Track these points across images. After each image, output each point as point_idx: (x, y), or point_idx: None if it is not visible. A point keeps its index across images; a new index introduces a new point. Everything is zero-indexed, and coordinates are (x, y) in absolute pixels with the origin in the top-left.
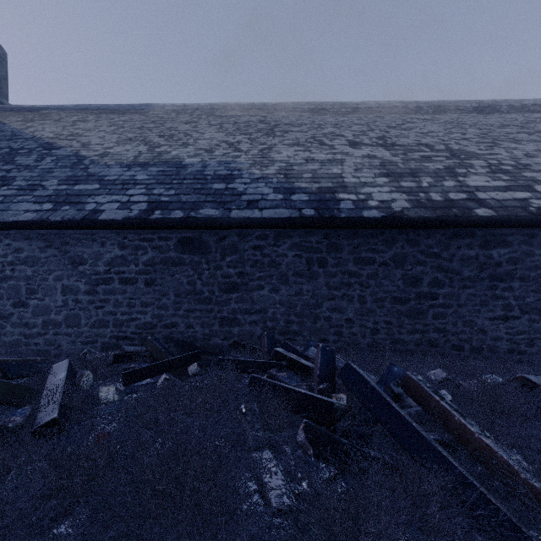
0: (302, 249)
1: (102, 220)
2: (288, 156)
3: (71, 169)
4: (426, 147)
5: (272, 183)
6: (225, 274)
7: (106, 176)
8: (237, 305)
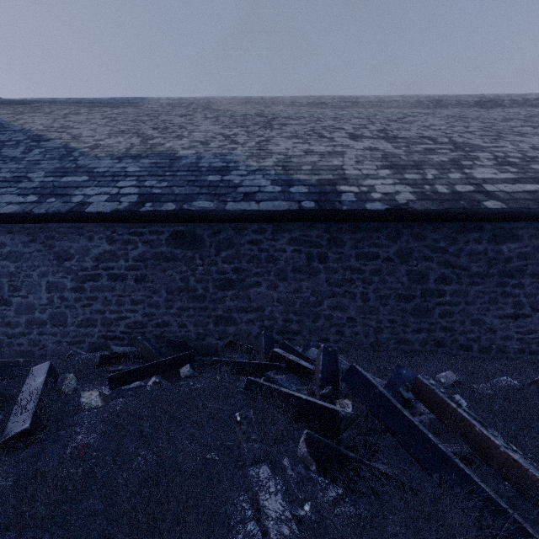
0: (301, 244)
1: (89, 212)
2: (286, 148)
3: (59, 161)
4: (429, 140)
5: (270, 175)
6: (220, 270)
7: (96, 168)
8: (232, 303)
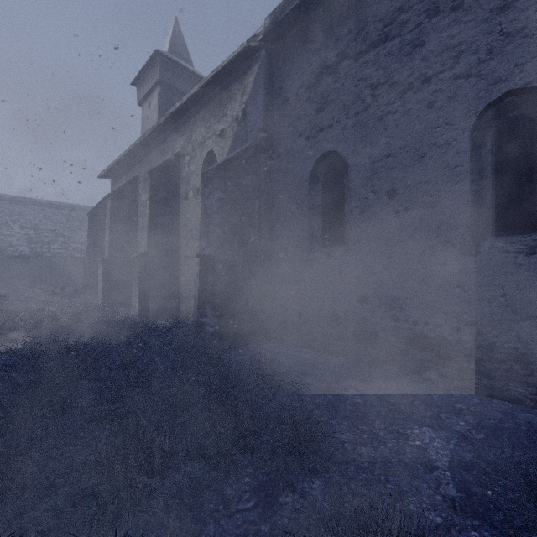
0: None
1: None
2: None
3: None
4: (51, 231)
5: None
6: None
7: None
8: None
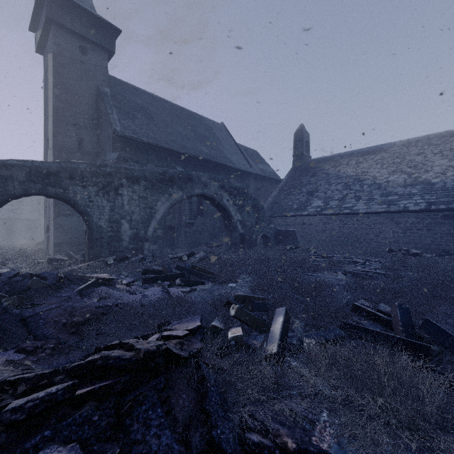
0: None
1: (410, 210)
2: None
3: (379, 190)
4: None
5: None
6: None
7: (397, 192)
8: None
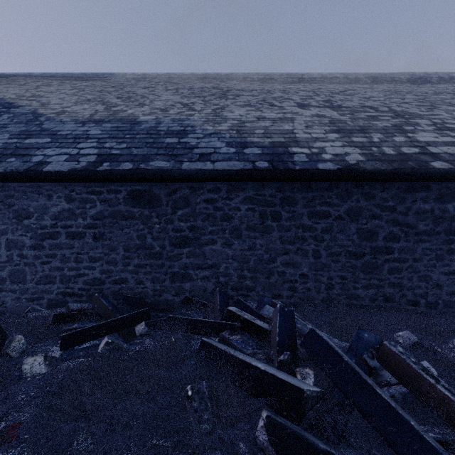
0: (255, 203)
1: (47, 171)
2: (240, 115)
3: (25, 125)
4: (370, 109)
5: (225, 138)
6: (176, 228)
7: (60, 131)
8: (188, 260)
